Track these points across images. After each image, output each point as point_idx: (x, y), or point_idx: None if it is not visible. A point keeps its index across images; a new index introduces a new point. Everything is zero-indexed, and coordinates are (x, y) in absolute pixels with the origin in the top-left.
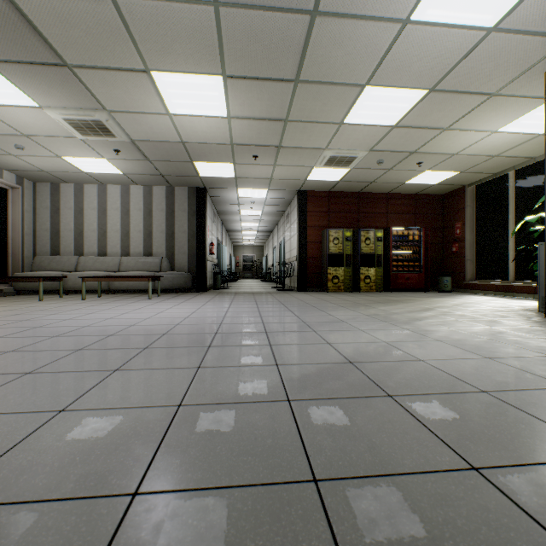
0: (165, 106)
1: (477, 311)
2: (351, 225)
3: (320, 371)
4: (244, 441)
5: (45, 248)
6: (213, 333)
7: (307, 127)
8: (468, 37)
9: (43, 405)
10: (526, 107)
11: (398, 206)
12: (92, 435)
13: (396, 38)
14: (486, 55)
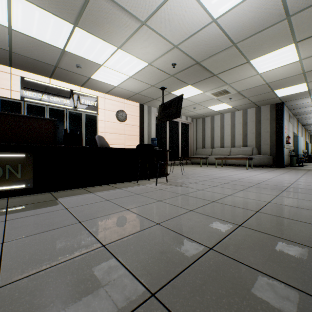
0: (256, 71)
1: None
2: None
3: None
4: (296, 214)
5: (200, 146)
6: (286, 186)
7: None
8: None
9: (223, 193)
10: None
11: None
12: (240, 201)
13: None
14: None
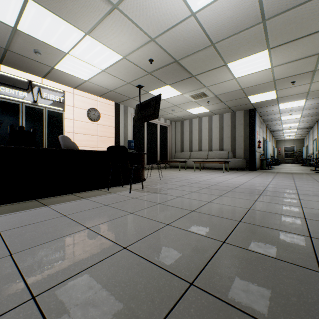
0: (232, 75)
1: None
2: None
3: None
4: (278, 222)
5: (178, 149)
6: (262, 190)
7: None
8: None
9: (203, 200)
10: None
11: None
12: (221, 208)
13: None
14: None
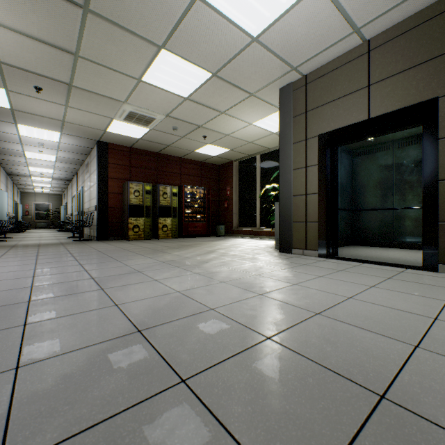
0: None
1: (243, 251)
2: (152, 181)
3: (92, 361)
4: None
5: None
6: None
7: (103, 72)
8: (241, 37)
9: None
10: (269, 111)
11: (189, 169)
12: None
13: (188, 9)
14: (250, 59)
